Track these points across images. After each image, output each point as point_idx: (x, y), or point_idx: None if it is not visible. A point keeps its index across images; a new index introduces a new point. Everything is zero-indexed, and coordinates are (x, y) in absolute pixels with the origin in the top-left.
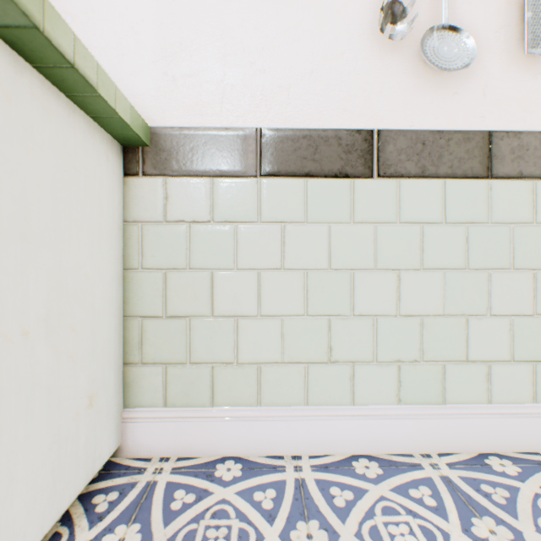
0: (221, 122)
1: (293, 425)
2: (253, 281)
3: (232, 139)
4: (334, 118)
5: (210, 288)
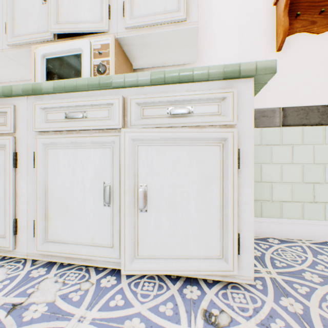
0: (264, 106)
1: (297, 227)
2: (278, 168)
3: (269, 112)
4: (315, 101)
5: (260, 171)
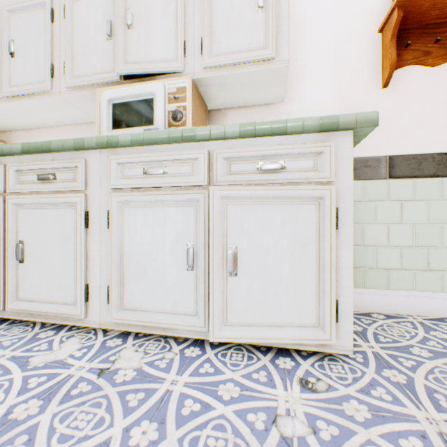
0: (367, 154)
1: (407, 300)
2: (384, 229)
3: (373, 162)
4: (430, 148)
5: (361, 232)
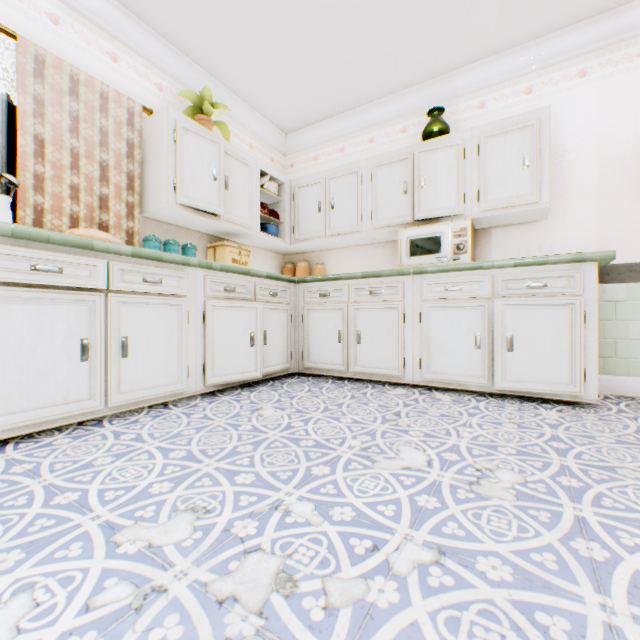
0: (631, 260)
1: None
2: None
3: (637, 267)
4: None
5: (625, 328)
